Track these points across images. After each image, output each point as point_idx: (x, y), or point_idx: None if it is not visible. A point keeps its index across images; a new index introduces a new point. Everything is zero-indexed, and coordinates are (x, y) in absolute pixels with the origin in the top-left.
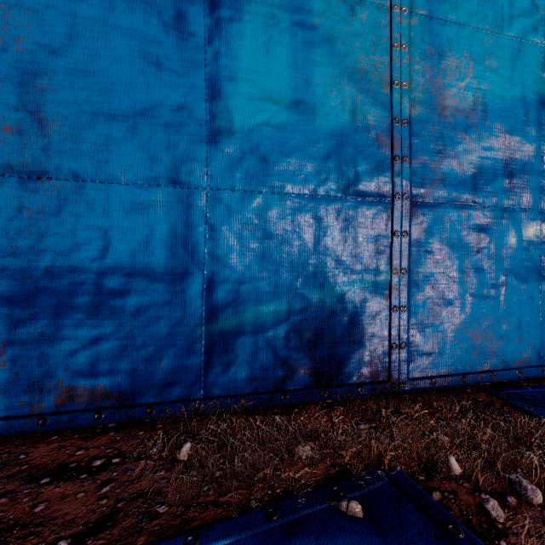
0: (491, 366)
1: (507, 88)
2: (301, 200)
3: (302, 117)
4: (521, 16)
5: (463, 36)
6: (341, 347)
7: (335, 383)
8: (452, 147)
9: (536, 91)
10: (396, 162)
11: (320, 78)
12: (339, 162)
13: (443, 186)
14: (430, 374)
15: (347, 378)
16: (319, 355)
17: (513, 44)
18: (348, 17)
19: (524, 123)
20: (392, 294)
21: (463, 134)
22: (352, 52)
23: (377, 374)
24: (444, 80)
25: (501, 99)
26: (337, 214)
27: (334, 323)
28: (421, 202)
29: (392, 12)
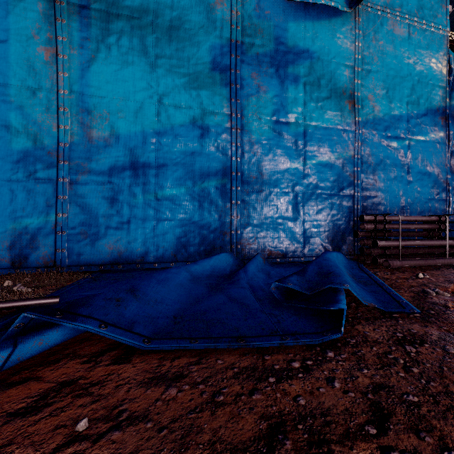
0: (121, 262)
1: (132, 127)
2: (3, 182)
3: (4, 143)
4: (141, 91)
5: (103, 102)
6: (27, 250)
7: (24, 266)
8: (96, 156)
9: (151, 127)
10: (61, 163)
11: (15, 126)
12: (26, 164)
13: (90, 175)
14: (82, 264)
15: (30, 264)
16: (14, 253)
17: (136, 105)
18: (32, 96)
19: (143, 143)
20: (58, 226)
21: (103, 149)
22: (34, 113)
23: (49, 263)
24: (91, 124)
25: (128, 132)
26: (25, 188)
27: (23, 238)
28: (77, 182)
29: (58, 93)
